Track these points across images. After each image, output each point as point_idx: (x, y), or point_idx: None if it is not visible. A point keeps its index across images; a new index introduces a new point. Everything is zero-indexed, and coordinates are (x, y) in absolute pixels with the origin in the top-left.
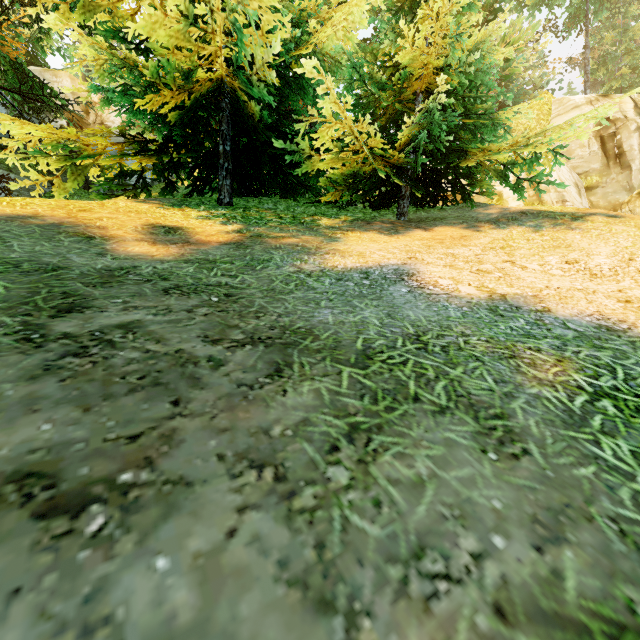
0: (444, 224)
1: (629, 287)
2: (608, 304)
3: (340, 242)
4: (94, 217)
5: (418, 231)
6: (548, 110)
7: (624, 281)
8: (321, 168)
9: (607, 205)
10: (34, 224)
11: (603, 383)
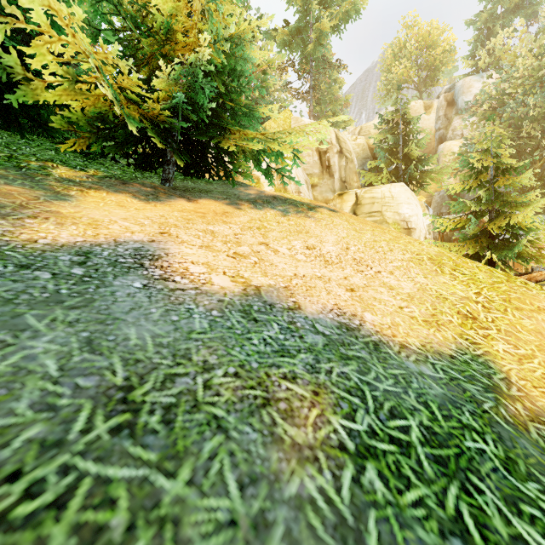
0: (209, 197)
1: (350, 274)
2: (341, 294)
3: (69, 202)
4: None
5: (181, 201)
6: (289, 123)
7: (347, 268)
8: (45, 97)
9: (322, 199)
10: None
11: (360, 425)
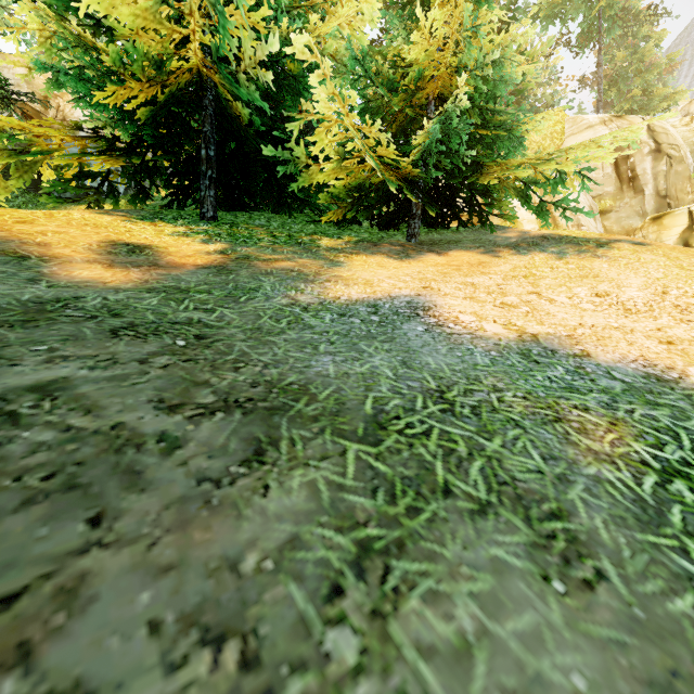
0: (459, 248)
1: (668, 325)
2: (650, 346)
3: (343, 267)
4: (35, 231)
5: (431, 255)
6: (562, 129)
7: (662, 318)
8: (321, 180)
9: (621, 230)
10: None
11: (669, 455)
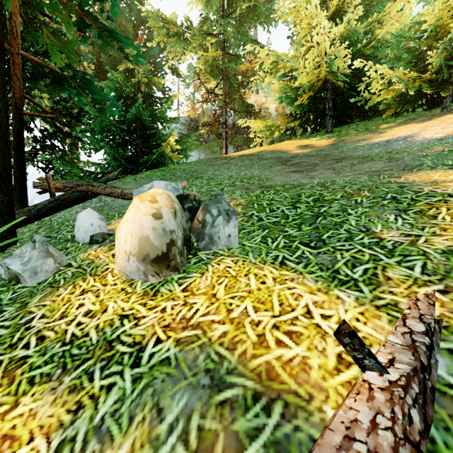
0: None
1: None
2: None
3: (385, 133)
4: (280, 147)
5: (448, 115)
6: None
7: None
8: (377, 100)
9: None
10: (267, 152)
11: None
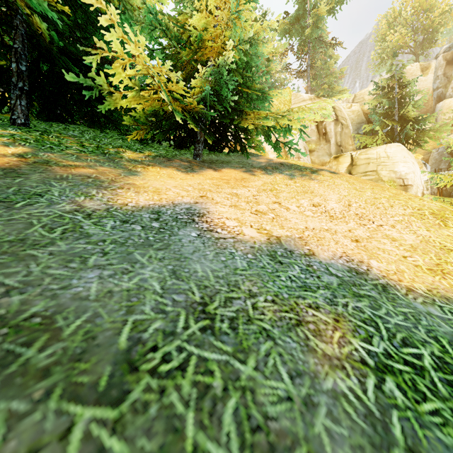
0: (229, 167)
1: (354, 228)
2: (347, 244)
3: (138, 176)
4: None
5: (210, 171)
6: (289, 99)
7: (350, 222)
8: (122, 104)
9: (319, 162)
10: None
11: (377, 348)
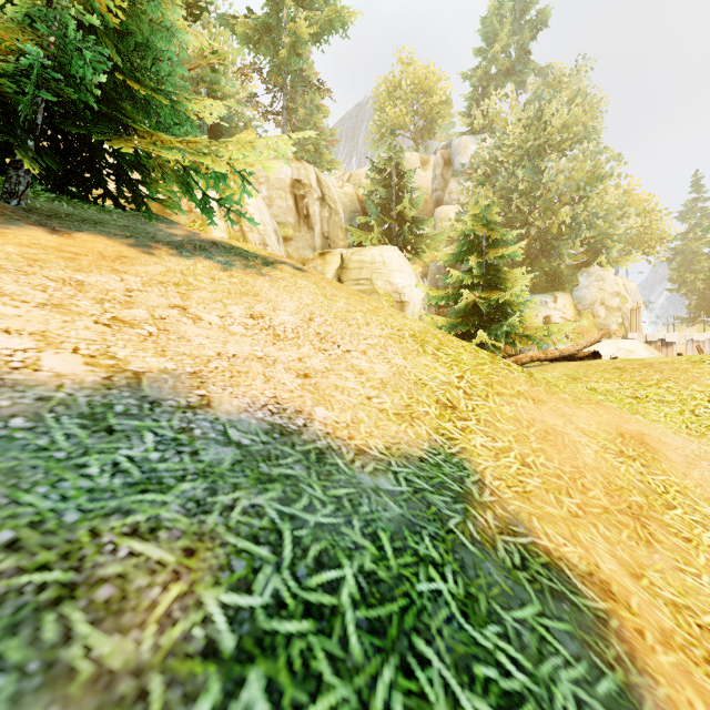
0: (97, 231)
1: (309, 354)
2: (287, 382)
3: None
4: None
5: (35, 230)
6: None
7: (305, 346)
8: None
9: (299, 258)
10: None
11: (259, 597)
